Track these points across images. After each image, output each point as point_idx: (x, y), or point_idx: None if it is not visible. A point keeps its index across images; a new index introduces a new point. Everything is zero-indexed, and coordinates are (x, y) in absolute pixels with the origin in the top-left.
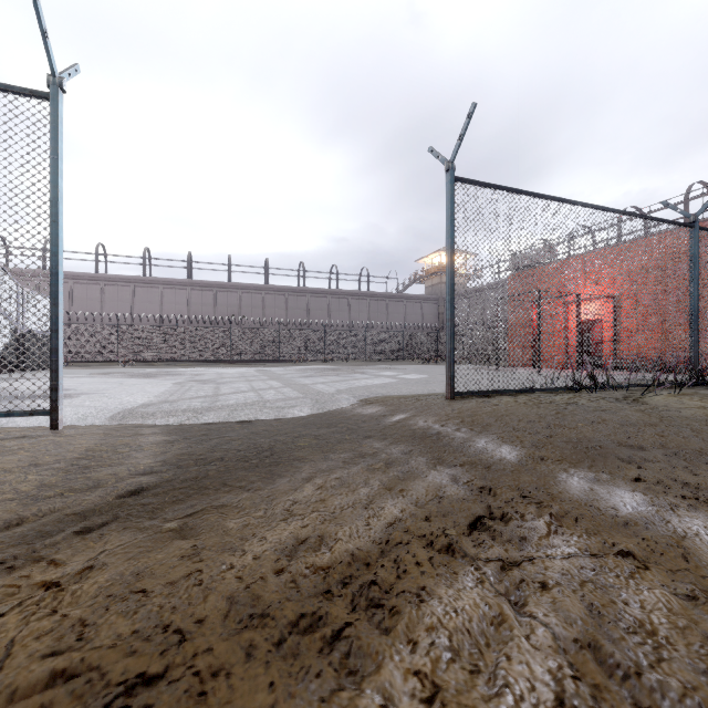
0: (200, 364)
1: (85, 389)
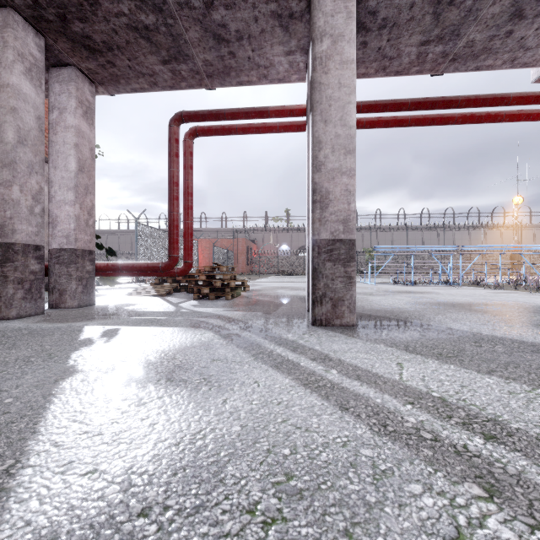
0: None
1: None
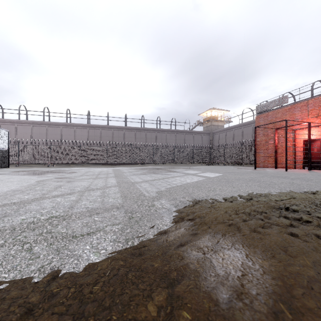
0: (93, 165)
1: None
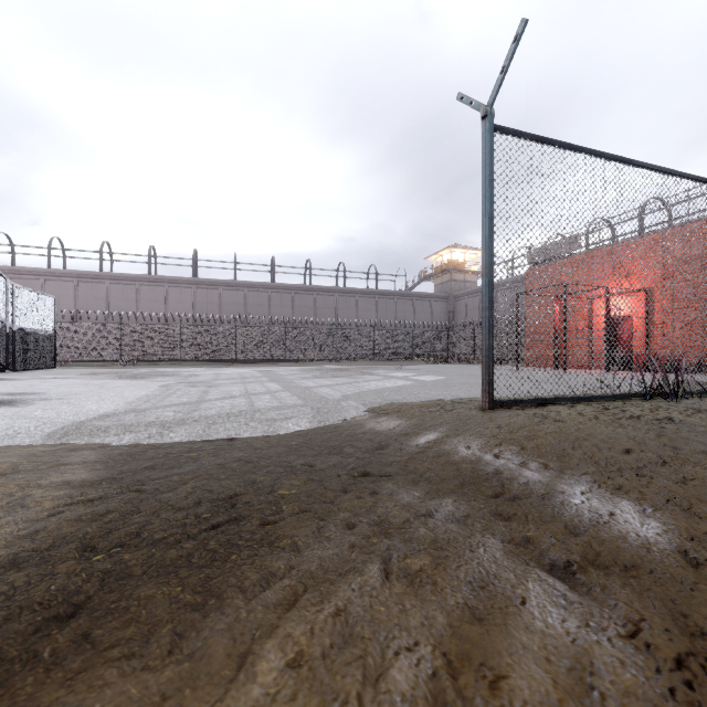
0: (205, 364)
1: (54, 394)
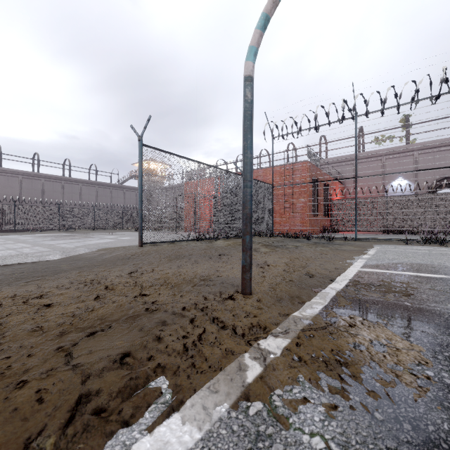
0: None
1: None
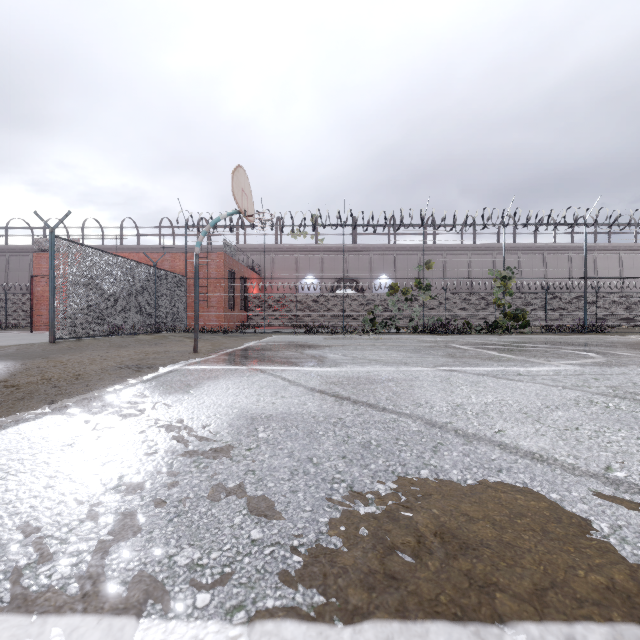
0: None
1: None
